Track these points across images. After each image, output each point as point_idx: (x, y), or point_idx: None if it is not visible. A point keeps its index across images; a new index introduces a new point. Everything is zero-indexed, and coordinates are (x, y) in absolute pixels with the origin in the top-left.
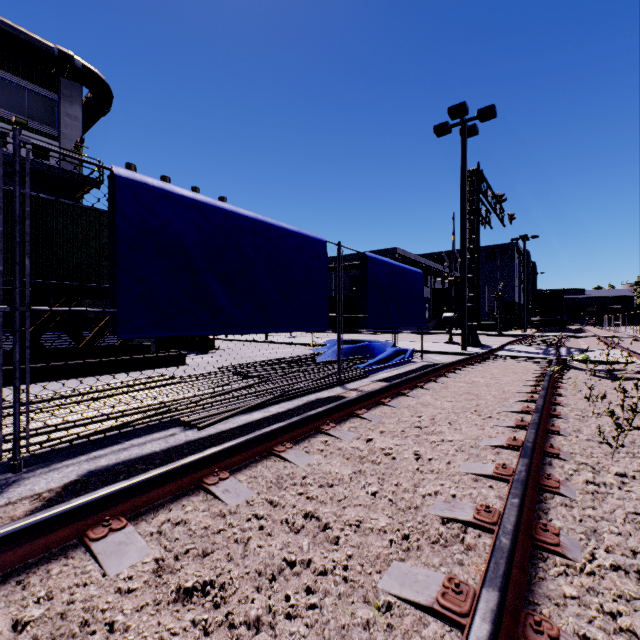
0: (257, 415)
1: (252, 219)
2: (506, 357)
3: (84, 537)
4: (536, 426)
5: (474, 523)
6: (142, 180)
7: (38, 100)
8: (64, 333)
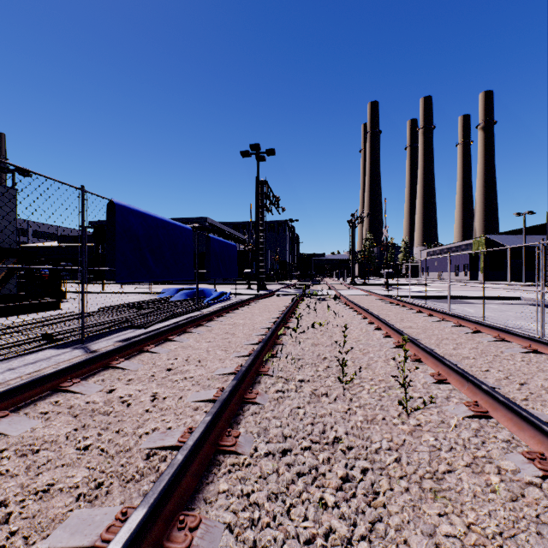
0: (167, 323)
1: (162, 220)
2: (280, 295)
3: (168, 339)
4: (288, 310)
5: (271, 327)
6: (123, 205)
7: None
8: None
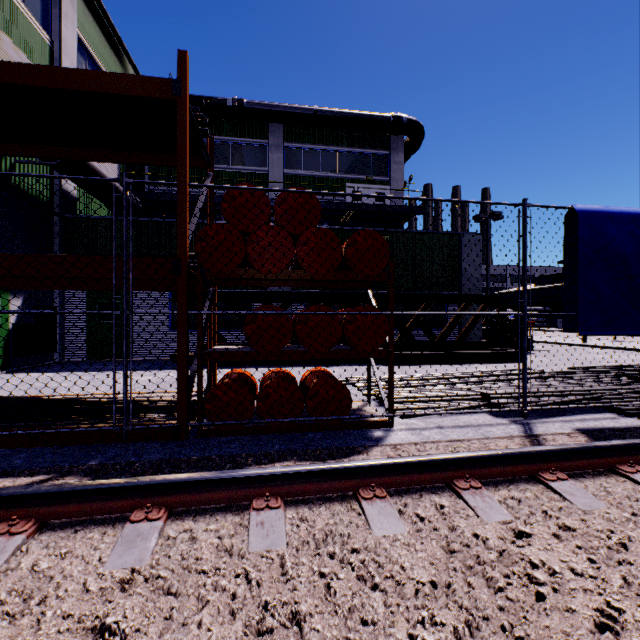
0: None
1: None
2: None
3: None
4: None
5: None
6: (591, 209)
7: (377, 159)
8: (419, 330)
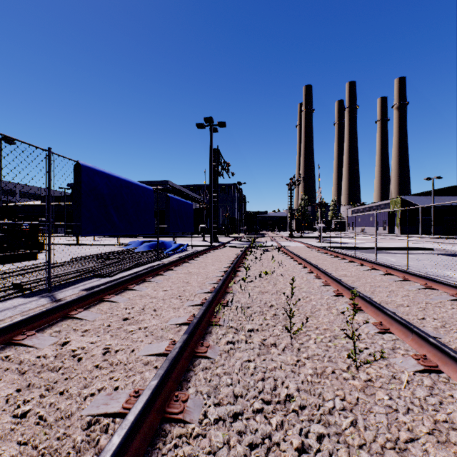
0: (130, 272)
1: (126, 181)
2: (230, 246)
3: (127, 288)
4: (237, 260)
5: (222, 276)
6: (89, 166)
7: None
8: None
